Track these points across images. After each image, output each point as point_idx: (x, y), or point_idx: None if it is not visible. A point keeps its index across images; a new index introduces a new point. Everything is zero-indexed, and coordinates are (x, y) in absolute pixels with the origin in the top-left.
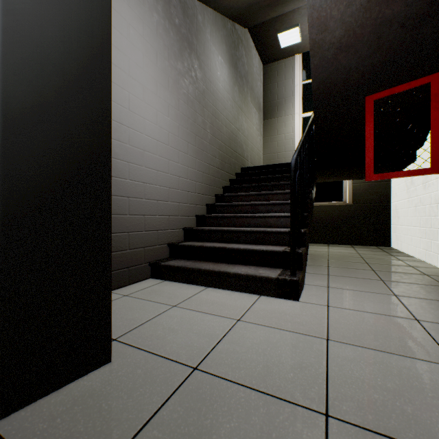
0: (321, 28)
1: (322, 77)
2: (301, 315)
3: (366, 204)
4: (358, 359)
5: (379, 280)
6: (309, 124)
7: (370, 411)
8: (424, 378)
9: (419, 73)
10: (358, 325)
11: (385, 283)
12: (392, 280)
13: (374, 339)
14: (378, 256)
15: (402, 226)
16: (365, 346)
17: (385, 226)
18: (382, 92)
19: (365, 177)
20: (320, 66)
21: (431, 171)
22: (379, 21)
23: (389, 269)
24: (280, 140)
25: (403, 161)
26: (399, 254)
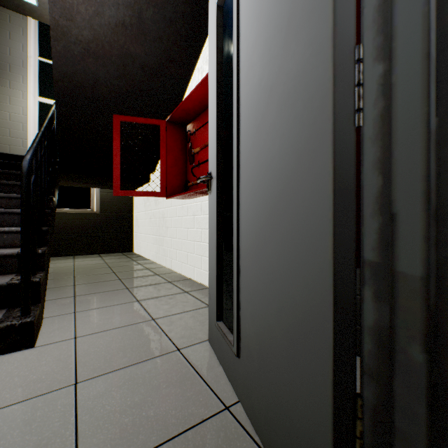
0: (66, 14)
1: (68, 70)
2: (39, 367)
3: (113, 213)
4: (110, 389)
5: (126, 288)
6: (50, 117)
7: (123, 442)
8: (161, 373)
9: (153, 114)
10: (109, 347)
11: (130, 291)
12: (136, 286)
13: (124, 356)
14: (124, 263)
15: (142, 234)
16: (116, 369)
17: (129, 233)
18: (128, 116)
19: (114, 191)
20: (65, 56)
21: (161, 195)
22: (126, 51)
23: (133, 275)
24: (2, 119)
25: (143, 180)
26: (140, 258)
